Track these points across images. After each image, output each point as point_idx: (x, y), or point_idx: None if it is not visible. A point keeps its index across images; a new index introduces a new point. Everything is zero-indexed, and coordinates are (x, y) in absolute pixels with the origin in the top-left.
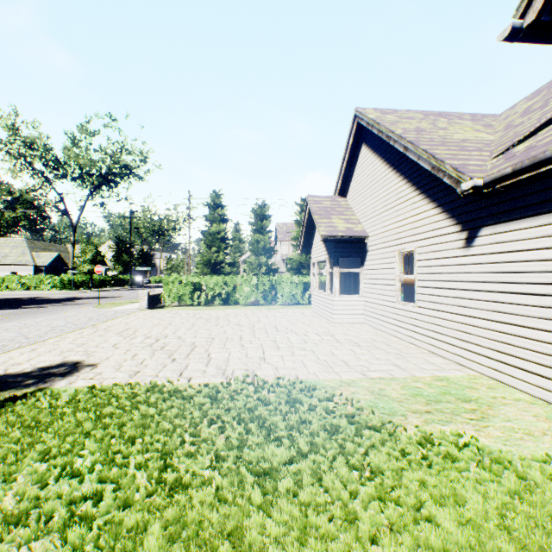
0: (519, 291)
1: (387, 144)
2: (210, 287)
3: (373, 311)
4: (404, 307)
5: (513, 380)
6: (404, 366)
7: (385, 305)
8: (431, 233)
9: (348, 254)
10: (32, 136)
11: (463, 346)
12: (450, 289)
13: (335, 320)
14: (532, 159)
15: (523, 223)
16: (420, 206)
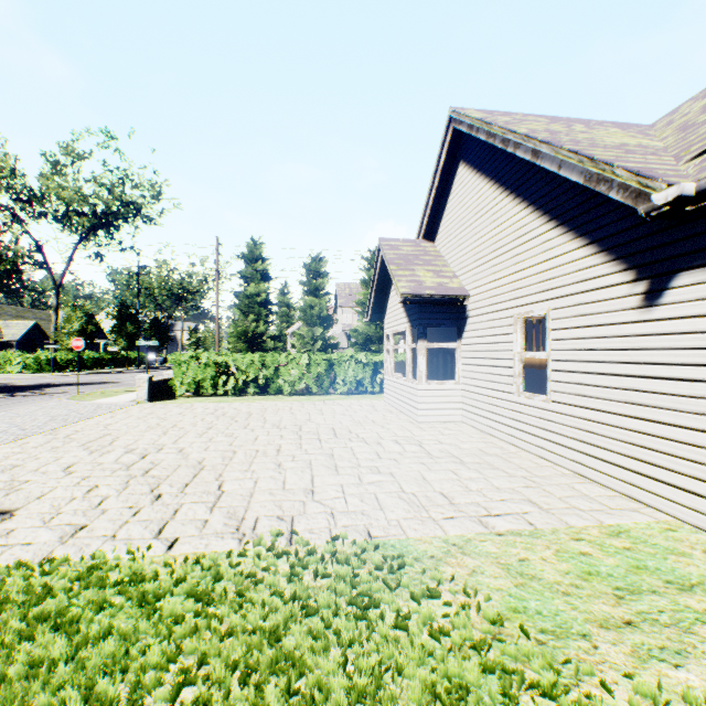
0: None
1: (500, 157)
2: (242, 369)
3: (477, 406)
4: (530, 401)
5: None
6: (546, 503)
7: (496, 397)
8: (578, 286)
9: (440, 321)
10: None
11: (640, 469)
12: (614, 375)
13: (421, 418)
14: None
15: None
16: (557, 245)
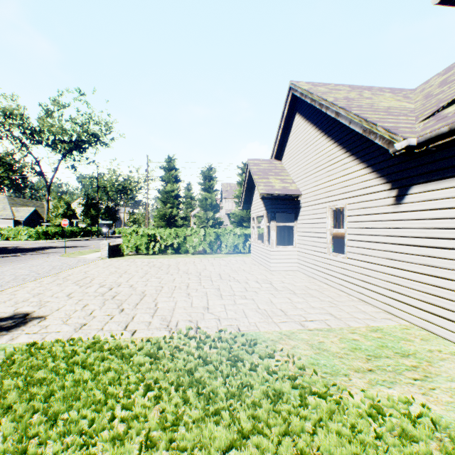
0: (452, 247)
1: (319, 112)
2: (164, 238)
3: (306, 261)
4: (335, 258)
5: (446, 332)
6: (339, 315)
7: (316, 256)
8: (361, 191)
9: (284, 209)
10: (10, 107)
11: (393, 296)
12: (380, 243)
13: (273, 268)
14: None
15: None
16: (350, 167)
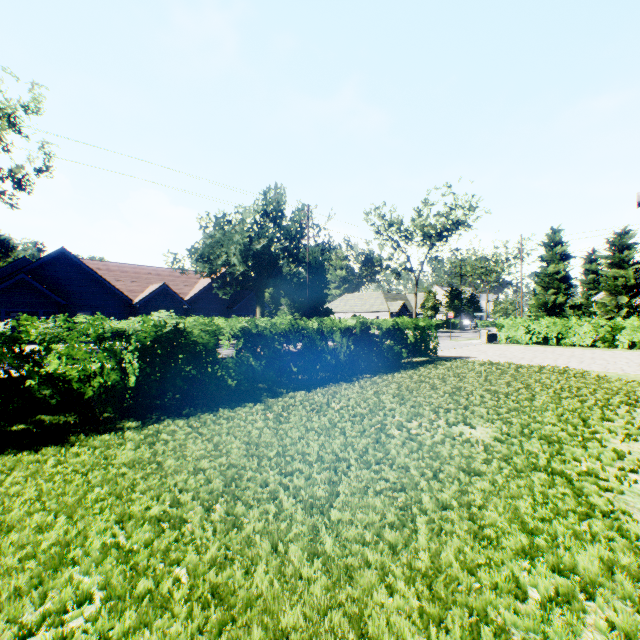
0: None
1: None
2: (540, 329)
3: None
4: None
5: None
6: None
7: None
8: None
9: None
10: (394, 220)
11: None
12: None
13: None
14: None
15: None
16: None
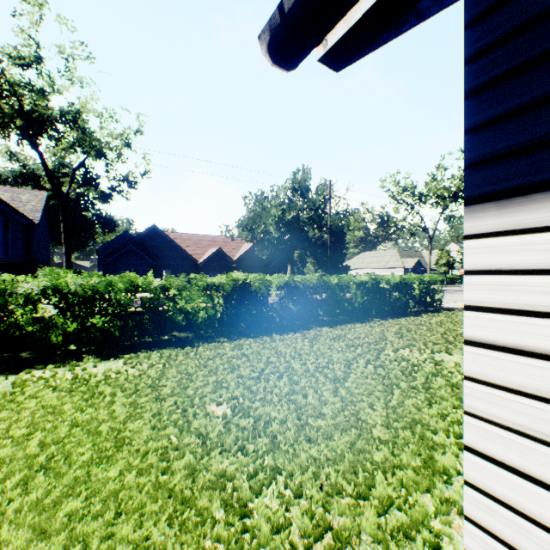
0: None
1: None
2: None
3: None
4: None
5: None
6: None
7: None
8: None
9: None
10: (408, 186)
11: None
12: None
13: None
14: None
15: None
16: None
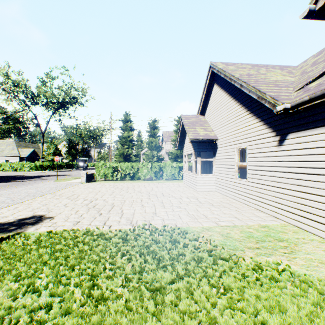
0: (313, 173)
1: (230, 83)
2: (123, 169)
3: (221, 184)
4: (240, 182)
5: (309, 227)
6: (241, 218)
7: (228, 180)
8: (257, 137)
9: (206, 149)
10: (18, 80)
11: (277, 206)
12: (269, 171)
13: (198, 189)
14: (322, 91)
15: (315, 131)
16: (250, 121)
